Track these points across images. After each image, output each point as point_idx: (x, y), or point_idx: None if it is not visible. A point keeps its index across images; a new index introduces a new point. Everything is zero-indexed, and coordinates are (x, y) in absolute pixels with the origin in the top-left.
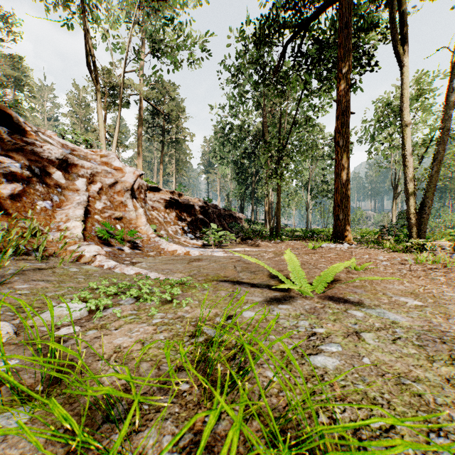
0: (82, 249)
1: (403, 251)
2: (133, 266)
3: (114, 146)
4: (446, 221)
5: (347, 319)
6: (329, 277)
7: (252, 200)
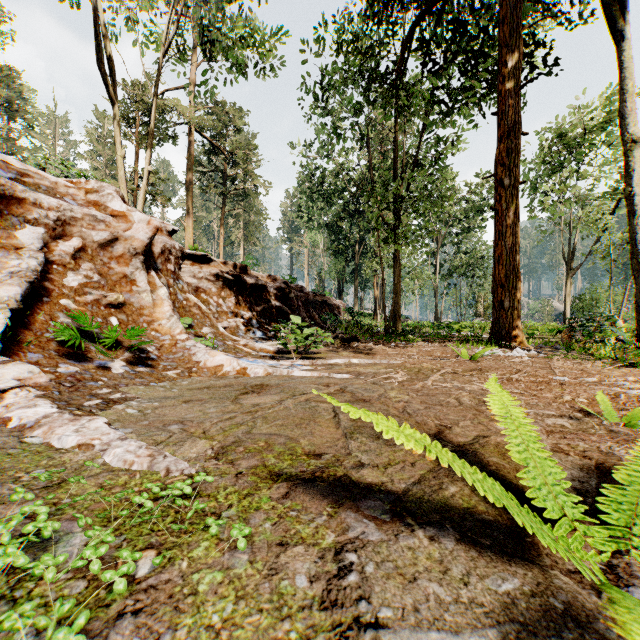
0: None
1: (639, 365)
2: (100, 413)
3: (142, 193)
4: None
5: None
6: None
7: (355, 281)
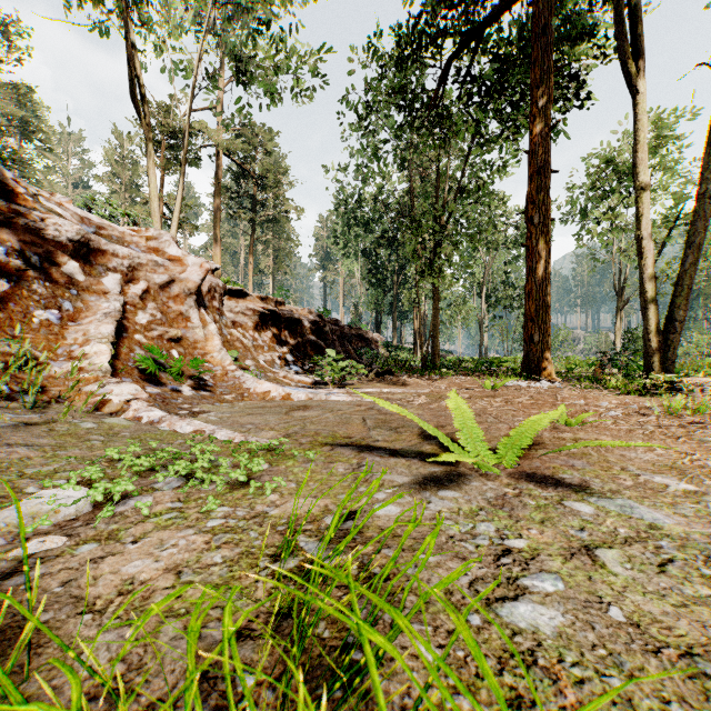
0: (107, 389)
1: (639, 393)
2: (193, 418)
3: (175, 225)
4: (700, 345)
5: (565, 519)
6: (526, 439)
7: (393, 313)
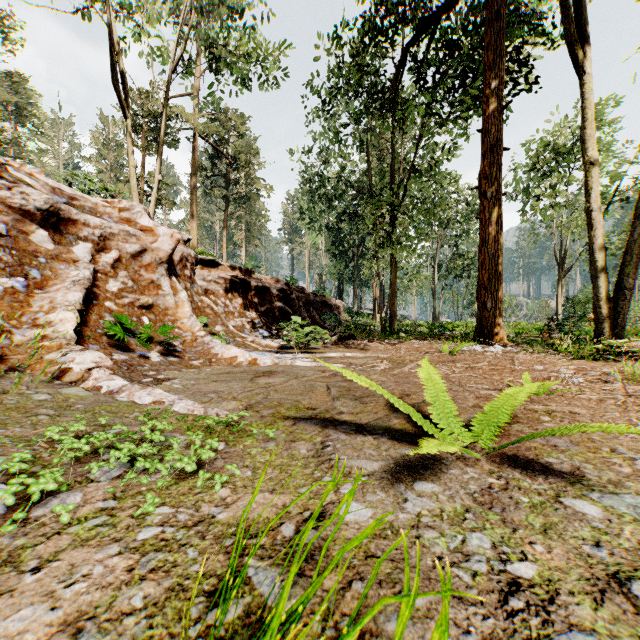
0: (69, 358)
1: (592, 357)
2: (156, 386)
3: (153, 200)
4: (635, 311)
5: (571, 527)
6: (503, 416)
7: (354, 281)
